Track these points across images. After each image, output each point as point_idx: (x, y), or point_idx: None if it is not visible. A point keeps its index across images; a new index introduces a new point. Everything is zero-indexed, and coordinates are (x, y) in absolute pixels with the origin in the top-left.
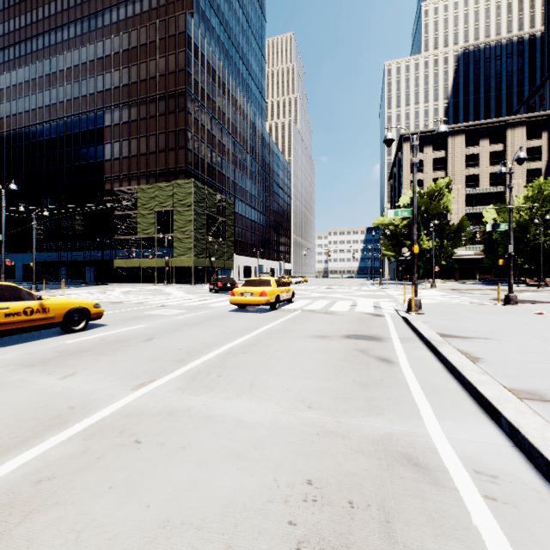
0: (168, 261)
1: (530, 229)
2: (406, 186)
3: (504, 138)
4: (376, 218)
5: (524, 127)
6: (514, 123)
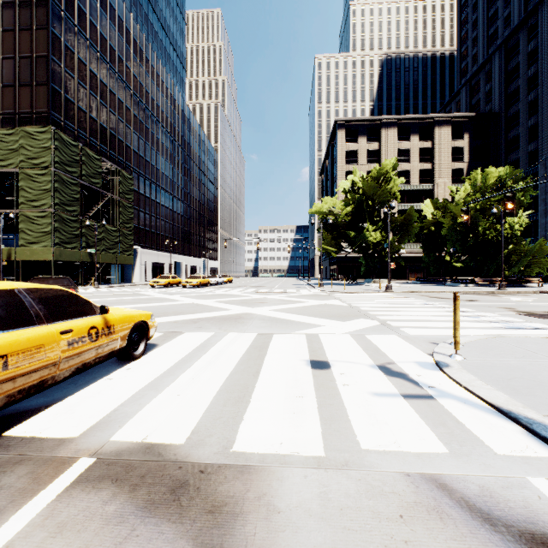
0: (10, 252)
1: (480, 221)
2: (341, 177)
3: (432, 136)
4: (314, 206)
5: (450, 126)
6: (441, 121)
